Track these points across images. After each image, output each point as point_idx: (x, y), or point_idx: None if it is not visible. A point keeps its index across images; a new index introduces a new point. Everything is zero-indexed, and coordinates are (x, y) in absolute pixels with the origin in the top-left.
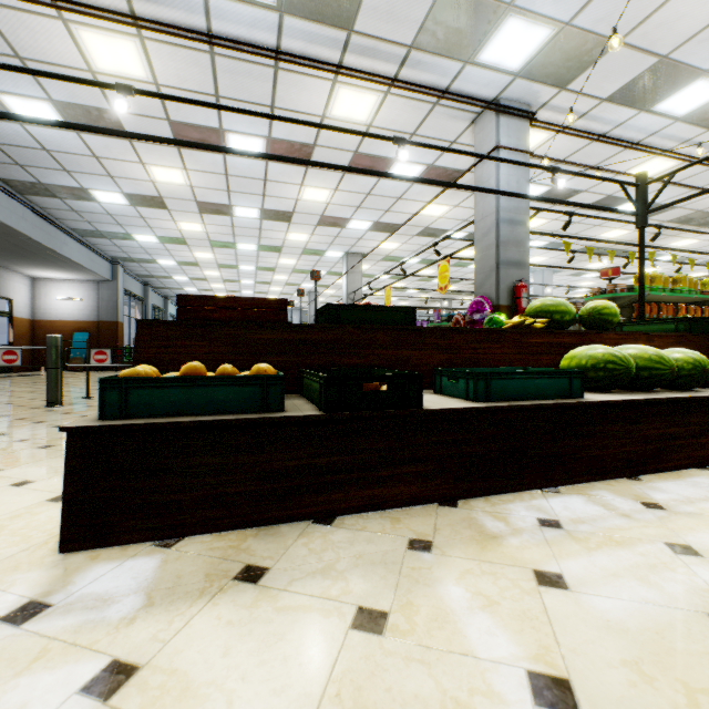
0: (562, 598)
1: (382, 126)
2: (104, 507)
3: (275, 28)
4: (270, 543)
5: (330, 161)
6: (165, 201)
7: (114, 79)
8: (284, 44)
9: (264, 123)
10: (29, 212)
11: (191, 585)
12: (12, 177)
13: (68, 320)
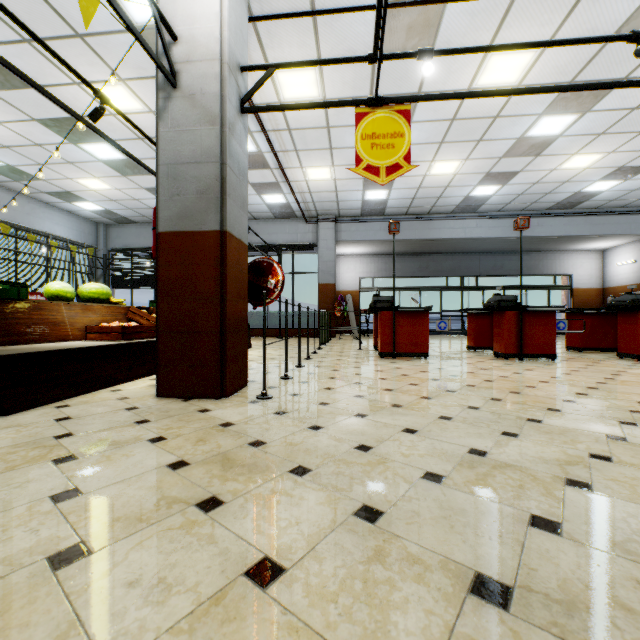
0: None
1: (315, 52)
2: None
3: (262, 133)
4: None
5: (401, 77)
6: (497, 171)
7: (337, 175)
8: (270, 129)
9: (350, 129)
10: (484, 220)
11: None
12: (449, 210)
13: (624, 285)
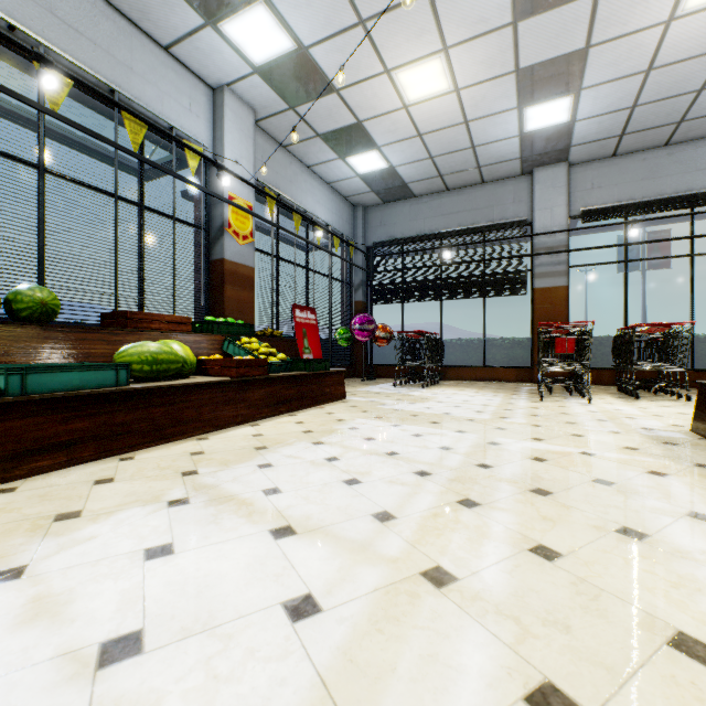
0: (637, 469)
1: None
2: (698, 418)
3: None
4: (703, 448)
5: None
6: None
7: None
8: None
9: None
10: None
11: (660, 438)
12: None
13: None
